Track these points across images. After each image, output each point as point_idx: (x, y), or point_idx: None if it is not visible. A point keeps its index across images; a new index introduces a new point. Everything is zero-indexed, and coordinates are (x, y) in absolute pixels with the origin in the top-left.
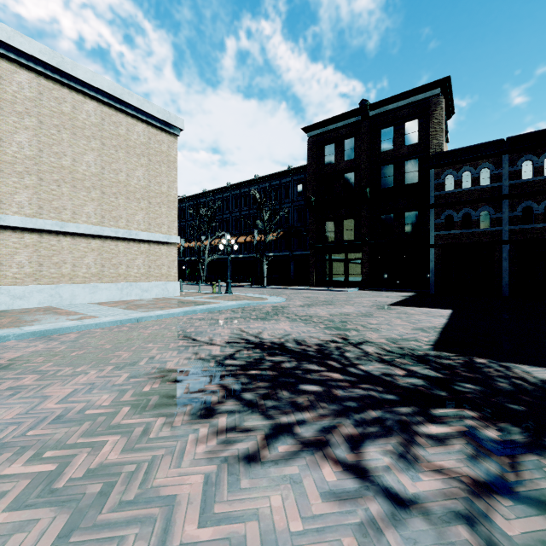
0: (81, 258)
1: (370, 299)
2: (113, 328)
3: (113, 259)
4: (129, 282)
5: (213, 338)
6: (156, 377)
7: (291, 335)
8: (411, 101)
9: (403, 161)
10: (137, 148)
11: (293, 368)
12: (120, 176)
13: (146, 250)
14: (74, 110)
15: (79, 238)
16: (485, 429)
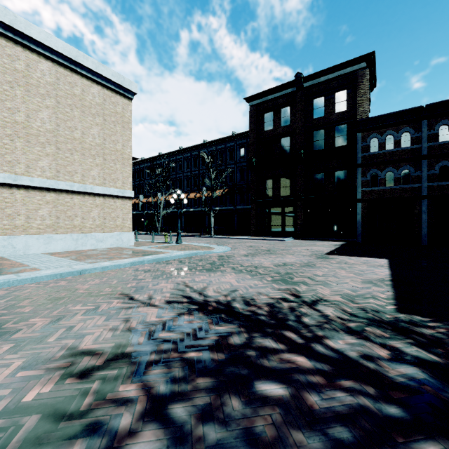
0: (35, 210)
1: (307, 247)
2: (49, 283)
3: (69, 211)
4: (84, 233)
5: (153, 295)
6: (57, 367)
7: (238, 291)
8: (340, 74)
9: (333, 127)
10: (92, 108)
11: (243, 347)
12: (75, 133)
13: (101, 203)
14: (28, 68)
15: (33, 191)
16: None
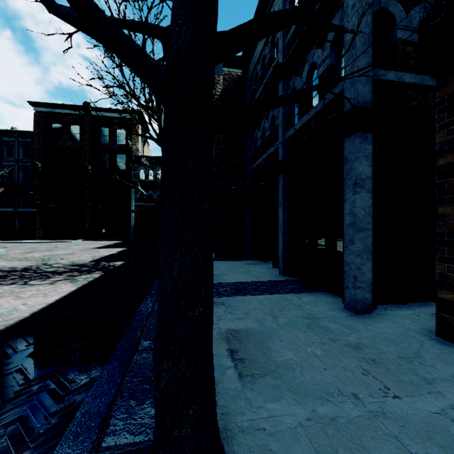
0: None
1: (85, 246)
2: None
3: None
4: None
5: None
6: None
7: (7, 266)
8: (121, 117)
9: (115, 154)
10: None
11: (5, 274)
12: None
13: None
14: None
15: None
16: (76, 274)
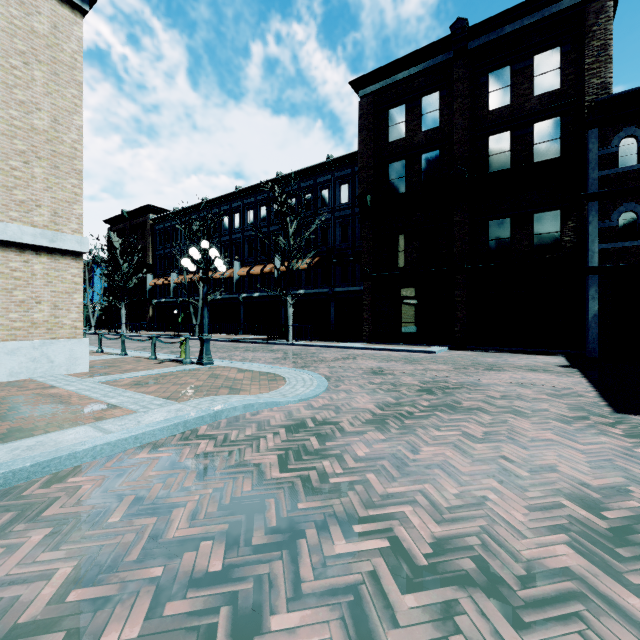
0: None
1: (513, 377)
2: None
3: None
4: None
5: None
6: None
7: None
8: (548, 14)
9: (530, 123)
10: None
11: None
12: None
13: None
14: None
15: None
16: None
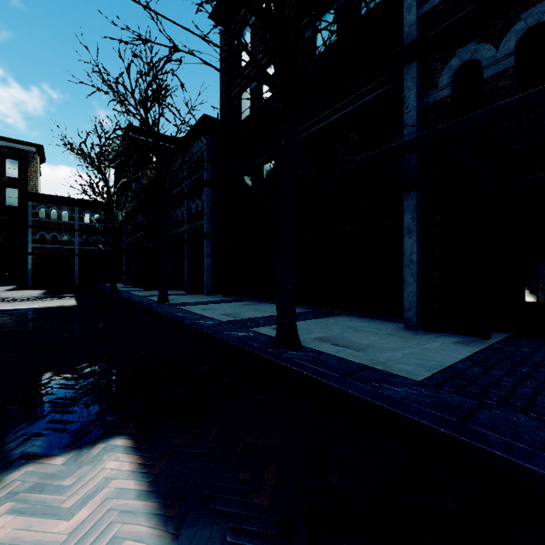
0: None
1: None
2: None
3: None
4: None
5: None
6: None
7: None
8: (12, 146)
9: (4, 187)
10: None
11: None
12: None
13: None
14: None
15: None
16: (54, 298)
